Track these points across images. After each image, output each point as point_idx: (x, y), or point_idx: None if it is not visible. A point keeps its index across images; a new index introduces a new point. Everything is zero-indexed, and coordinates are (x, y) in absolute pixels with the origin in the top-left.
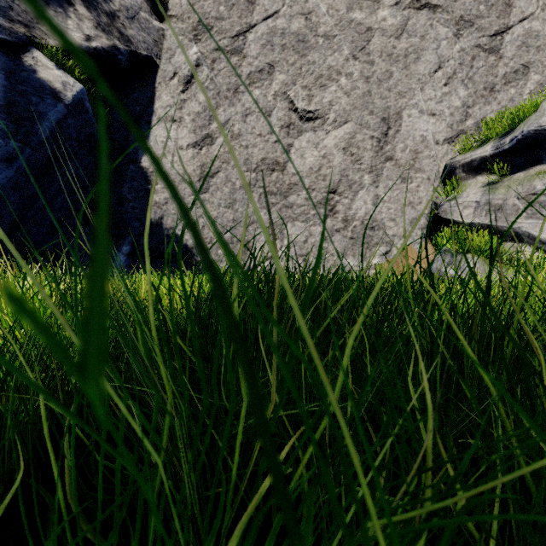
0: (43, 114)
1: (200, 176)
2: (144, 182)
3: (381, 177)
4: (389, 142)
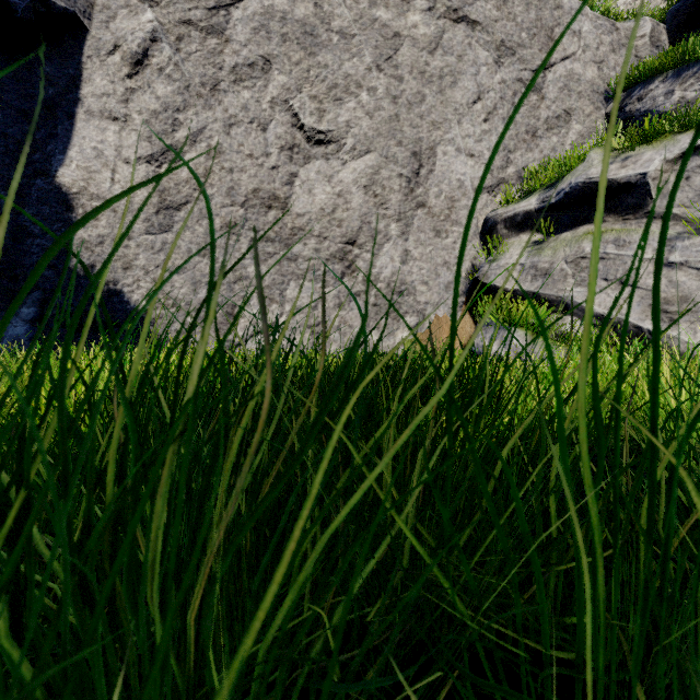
0: None
1: (158, 206)
2: (62, 209)
3: (412, 228)
4: (421, 183)
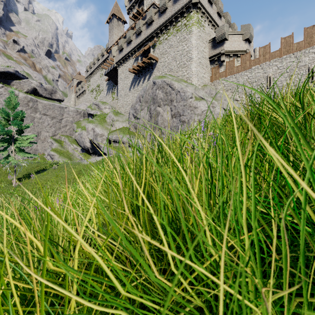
0: None
1: None
2: None
3: (38, 142)
4: (39, 136)
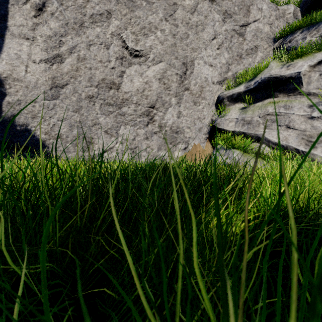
0: None
1: (51, 85)
2: None
3: (182, 100)
4: (187, 78)
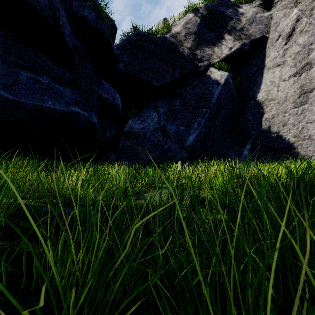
0: (213, 93)
1: (299, 94)
2: (258, 108)
3: None
4: None
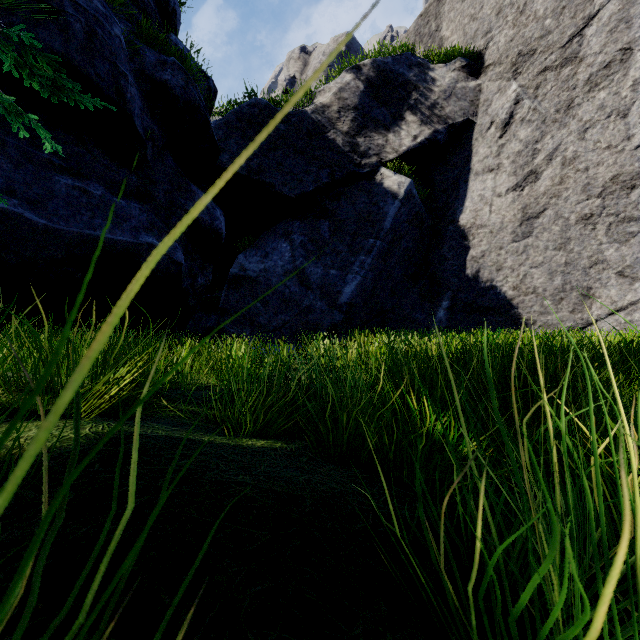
0: (386, 213)
1: (521, 220)
2: (461, 240)
3: None
4: None
